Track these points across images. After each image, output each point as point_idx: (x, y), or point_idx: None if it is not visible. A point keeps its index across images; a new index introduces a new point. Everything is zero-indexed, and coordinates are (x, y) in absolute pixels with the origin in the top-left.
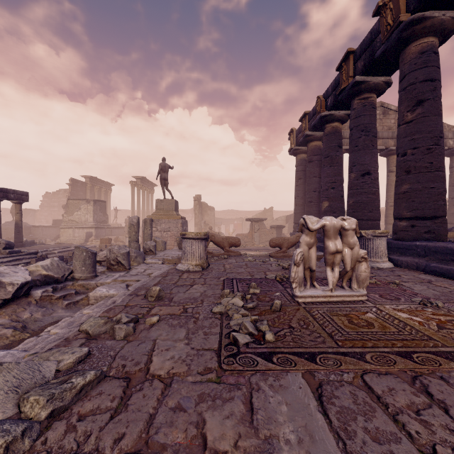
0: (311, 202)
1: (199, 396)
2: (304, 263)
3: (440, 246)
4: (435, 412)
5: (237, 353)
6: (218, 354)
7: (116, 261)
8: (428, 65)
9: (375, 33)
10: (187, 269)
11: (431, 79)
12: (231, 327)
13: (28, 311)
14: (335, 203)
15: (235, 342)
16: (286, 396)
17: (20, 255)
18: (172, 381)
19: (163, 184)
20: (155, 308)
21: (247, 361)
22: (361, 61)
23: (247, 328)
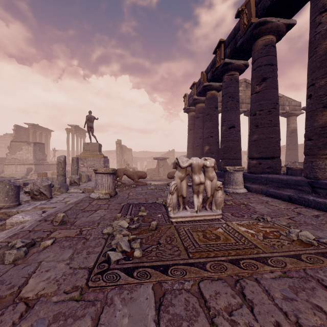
0: (198, 146)
1: (54, 317)
2: (178, 192)
3: (275, 177)
4: (244, 311)
5: (107, 270)
6: (90, 272)
7: (39, 192)
8: (269, 54)
9: (237, 30)
10: (98, 197)
11: (271, 63)
12: (112, 246)
13: None
14: (213, 147)
15: (108, 259)
16: (132, 308)
17: None
18: (36, 303)
19: (89, 131)
20: (56, 232)
21: (112, 277)
22: (228, 48)
23: (122, 246)
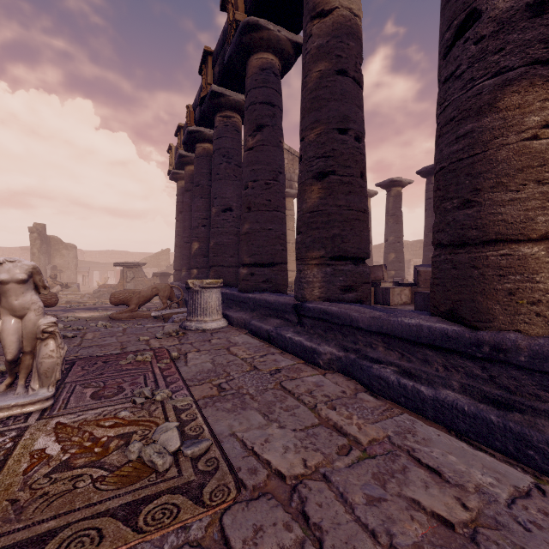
0: (188, 243)
1: None
2: None
3: (263, 298)
4: None
5: None
6: None
7: None
8: (268, 86)
9: (226, 34)
10: None
11: (271, 102)
12: None
13: None
14: (207, 244)
15: None
16: None
17: None
18: None
19: None
20: None
21: None
22: (217, 66)
23: None
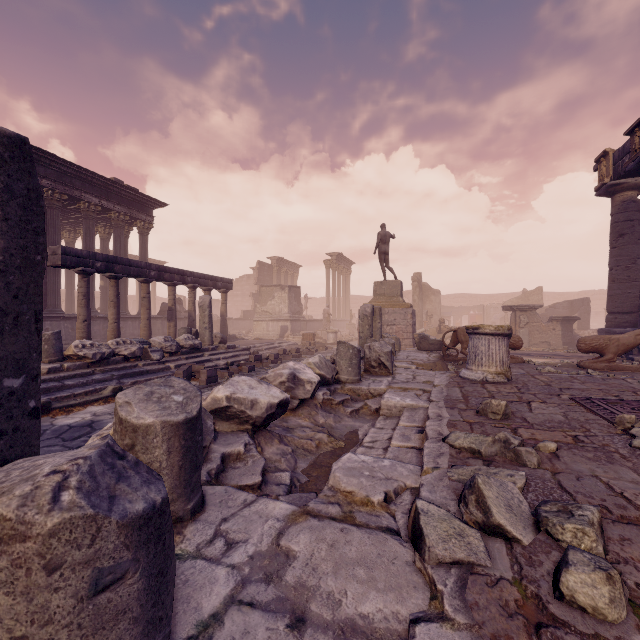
0: None
1: None
2: None
3: None
4: None
5: None
6: None
7: (378, 362)
8: None
9: None
10: (483, 378)
11: None
12: None
13: (320, 415)
14: None
15: None
16: None
17: (237, 350)
18: None
19: (383, 260)
20: (520, 431)
21: None
22: None
23: None
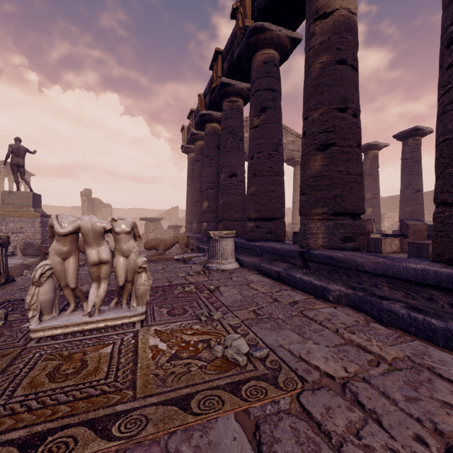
0: (198, 202)
1: None
2: (58, 280)
3: (270, 246)
4: None
5: None
6: None
7: None
8: (270, 75)
9: (234, 36)
10: None
11: (272, 89)
12: None
13: None
14: (214, 203)
15: None
16: None
17: None
18: None
19: (16, 171)
20: None
21: None
22: (226, 62)
23: None
